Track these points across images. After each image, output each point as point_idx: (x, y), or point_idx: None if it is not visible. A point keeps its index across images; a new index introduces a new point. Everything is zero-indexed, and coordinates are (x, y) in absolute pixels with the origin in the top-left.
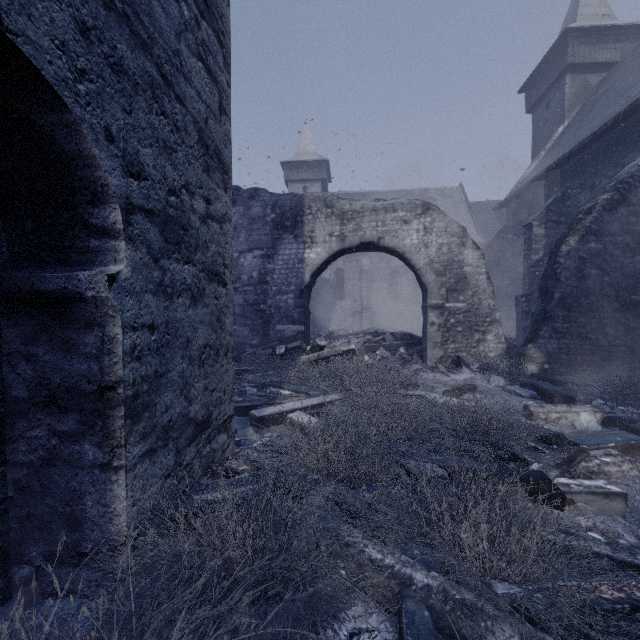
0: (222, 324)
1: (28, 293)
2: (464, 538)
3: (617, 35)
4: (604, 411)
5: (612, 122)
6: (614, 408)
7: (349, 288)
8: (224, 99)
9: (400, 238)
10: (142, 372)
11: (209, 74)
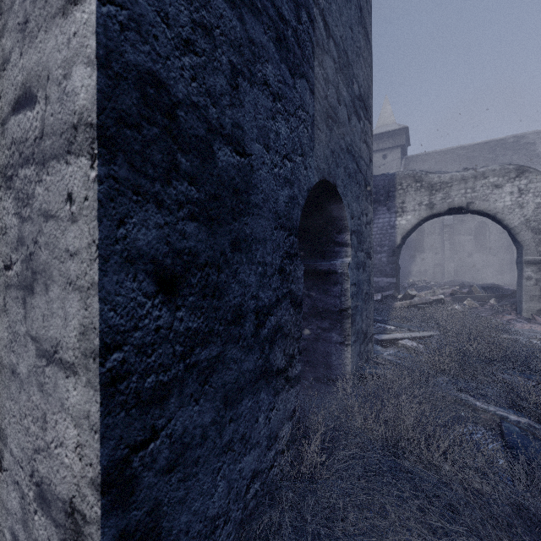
0: (370, 281)
1: (313, 270)
2: None
3: None
4: None
5: None
6: None
7: (429, 242)
8: (370, 153)
9: (491, 201)
10: (353, 304)
11: (367, 146)
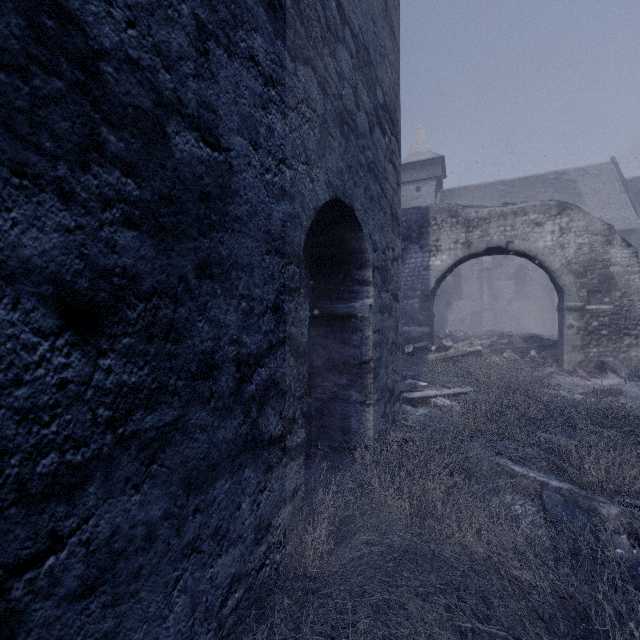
0: (397, 328)
1: (328, 314)
2: (587, 468)
3: None
4: None
5: None
6: None
7: (467, 287)
8: (398, 177)
9: (531, 241)
10: (376, 356)
11: (393, 167)
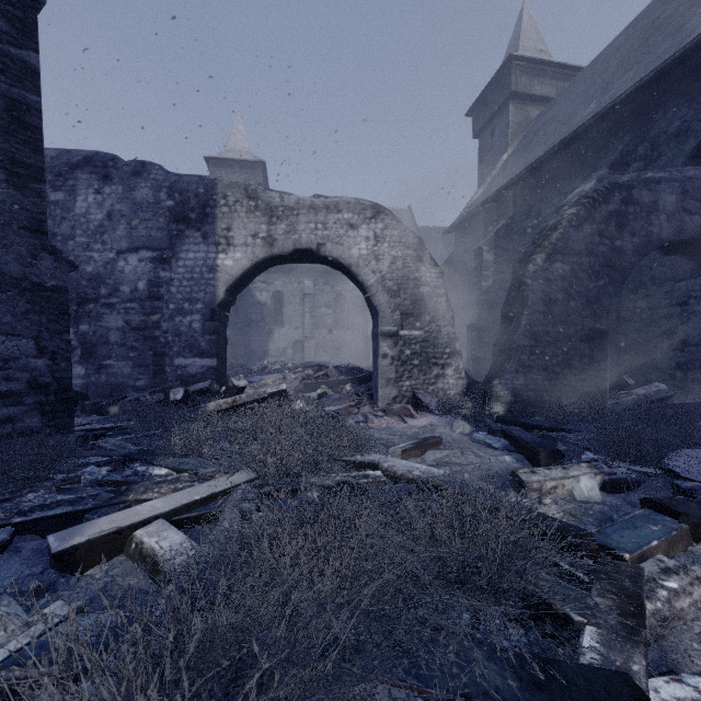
0: None
1: None
2: None
3: (553, 72)
4: (604, 472)
5: (558, 147)
6: (608, 464)
7: (289, 313)
8: None
9: (345, 246)
10: None
11: None
